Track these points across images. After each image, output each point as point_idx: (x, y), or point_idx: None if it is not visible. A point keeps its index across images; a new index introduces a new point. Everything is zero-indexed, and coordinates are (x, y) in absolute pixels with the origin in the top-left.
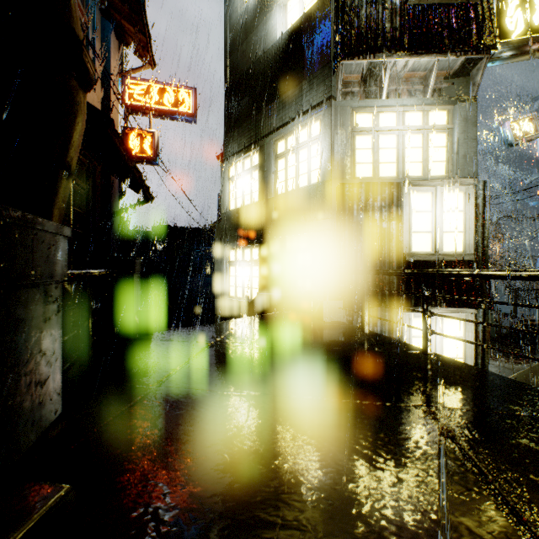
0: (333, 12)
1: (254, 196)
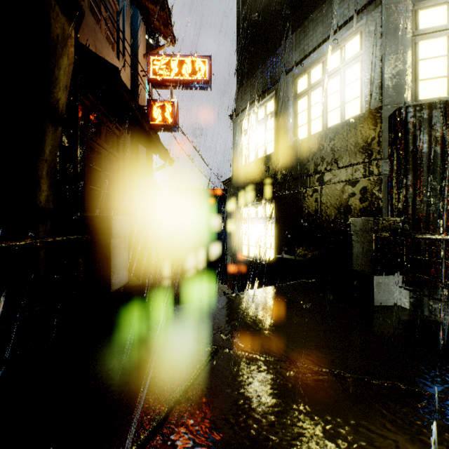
0: None
1: (269, 147)
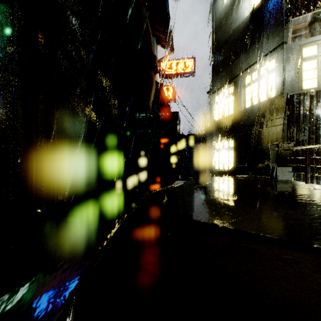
0: None
1: (230, 111)
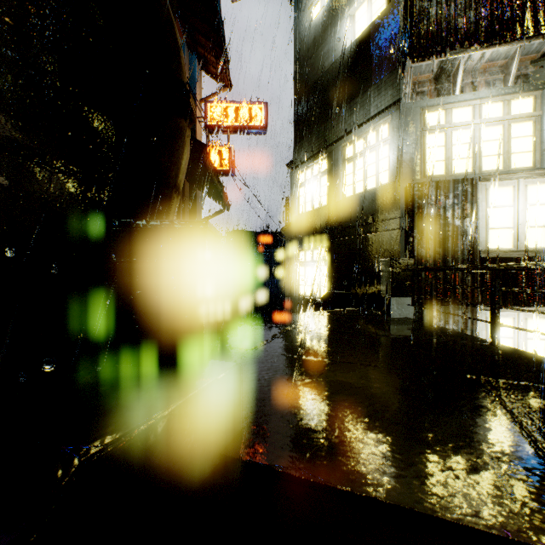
0: (402, 16)
1: (323, 200)
